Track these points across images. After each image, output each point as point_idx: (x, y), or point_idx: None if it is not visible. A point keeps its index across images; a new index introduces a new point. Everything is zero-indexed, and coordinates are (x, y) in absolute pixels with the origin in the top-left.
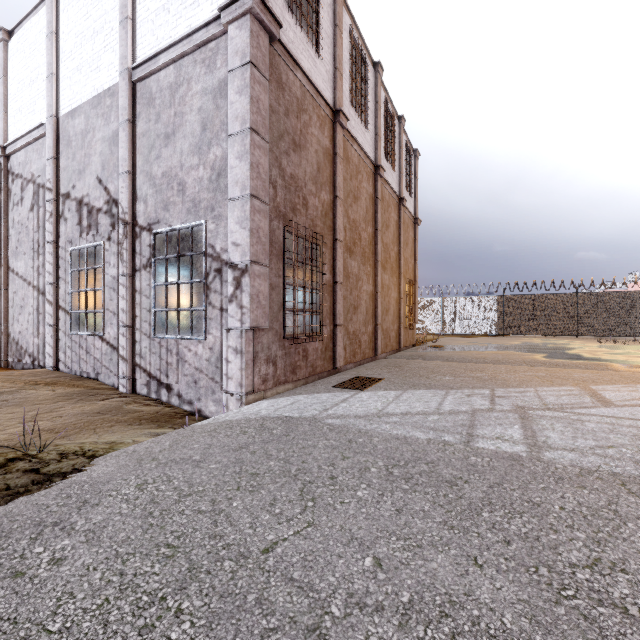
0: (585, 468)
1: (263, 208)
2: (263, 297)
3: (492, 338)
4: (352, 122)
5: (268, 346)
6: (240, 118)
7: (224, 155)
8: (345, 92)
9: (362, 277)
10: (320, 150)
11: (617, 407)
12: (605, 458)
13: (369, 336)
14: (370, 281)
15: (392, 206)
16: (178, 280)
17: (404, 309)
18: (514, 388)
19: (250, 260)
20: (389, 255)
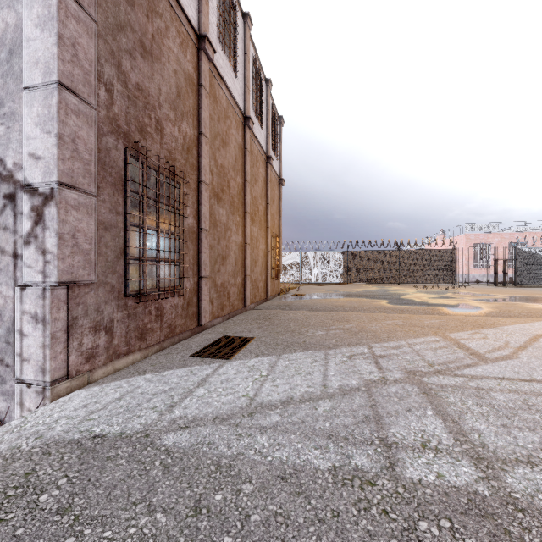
0: None
1: (85, 110)
2: (85, 238)
3: (340, 286)
4: (220, 61)
5: (97, 308)
6: None
7: (19, 23)
8: (212, 24)
9: (231, 227)
10: (181, 73)
11: (494, 362)
12: None
13: (238, 287)
14: (239, 232)
15: (260, 162)
16: None
17: (271, 261)
18: (388, 342)
19: (57, 181)
20: (258, 208)
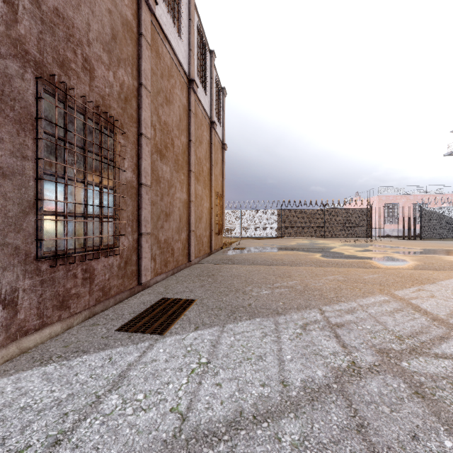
0: None
1: None
2: None
3: (275, 240)
4: (163, 18)
5: None
6: None
7: None
8: None
9: (175, 184)
10: (117, 15)
11: None
12: None
13: (183, 243)
14: (184, 189)
15: (205, 126)
16: None
17: (215, 218)
18: (338, 304)
19: None
20: (202, 169)
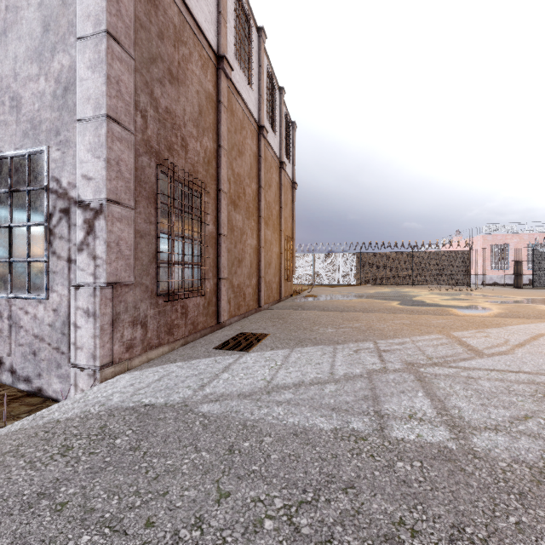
0: (532, 464)
1: (126, 137)
2: (126, 246)
3: (353, 287)
4: (237, 76)
5: (135, 305)
6: (93, 17)
7: (73, 64)
8: (229, 43)
9: (246, 231)
10: (202, 92)
11: (489, 357)
12: (536, 439)
13: (253, 288)
14: (254, 236)
15: (274, 168)
16: (10, 222)
17: (284, 263)
18: (393, 339)
19: (106, 198)
20: (271, 213)
